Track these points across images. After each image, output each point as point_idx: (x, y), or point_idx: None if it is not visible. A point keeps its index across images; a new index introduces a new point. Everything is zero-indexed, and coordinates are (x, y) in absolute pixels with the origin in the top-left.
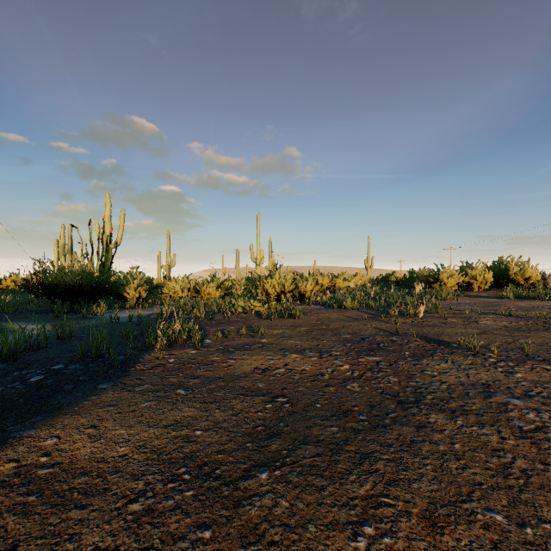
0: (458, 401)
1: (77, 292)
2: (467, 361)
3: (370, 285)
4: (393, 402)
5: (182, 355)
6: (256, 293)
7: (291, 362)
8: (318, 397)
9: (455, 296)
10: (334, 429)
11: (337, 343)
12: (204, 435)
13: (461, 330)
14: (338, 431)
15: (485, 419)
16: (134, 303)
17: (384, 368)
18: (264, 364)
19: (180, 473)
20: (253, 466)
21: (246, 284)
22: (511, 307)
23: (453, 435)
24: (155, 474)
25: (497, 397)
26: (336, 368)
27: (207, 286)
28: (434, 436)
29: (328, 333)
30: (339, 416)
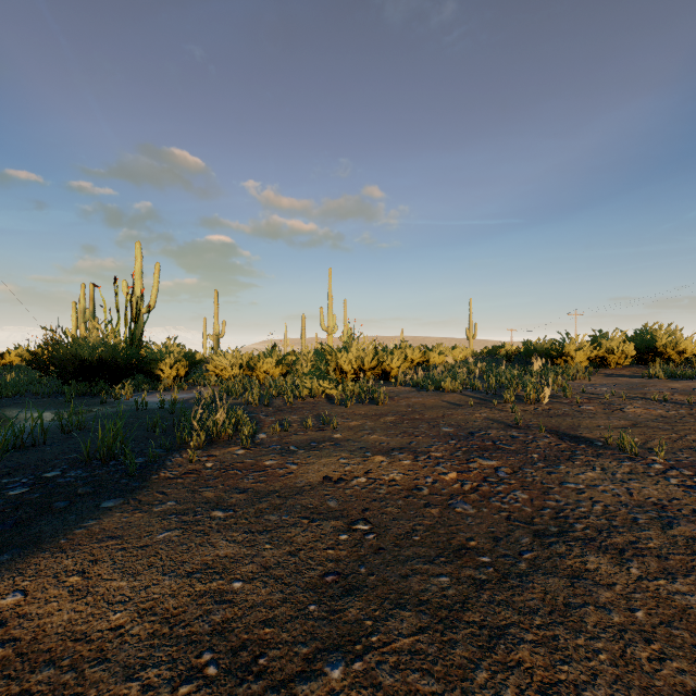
0: (625, 534)
1: (95, 369)
2: (622, 467)
3: (473, 360)
4: (526, 533)
5: (224, 456)
6: (328, 370)
7: (375, 467)
8: (415, 523)
9: (588, 375)
10: (443, 580)
11: (437, 440)
12: (245, 589)
13: (604, 421)
14: (450, 585)
15: (674, 566)
16: (170, 383)
17: (506, 477)
18: (337, 471)
19: (201, 663)
20: (319, 650)
21: (314, 359)
22: (664, 390)
23: (629, 593)
24: (161, 666)
25: (681, 527)
26: (438, 478)
27: (263, 361)
28: (600, 595)
29: (423, 425)
30: (449, 556)
